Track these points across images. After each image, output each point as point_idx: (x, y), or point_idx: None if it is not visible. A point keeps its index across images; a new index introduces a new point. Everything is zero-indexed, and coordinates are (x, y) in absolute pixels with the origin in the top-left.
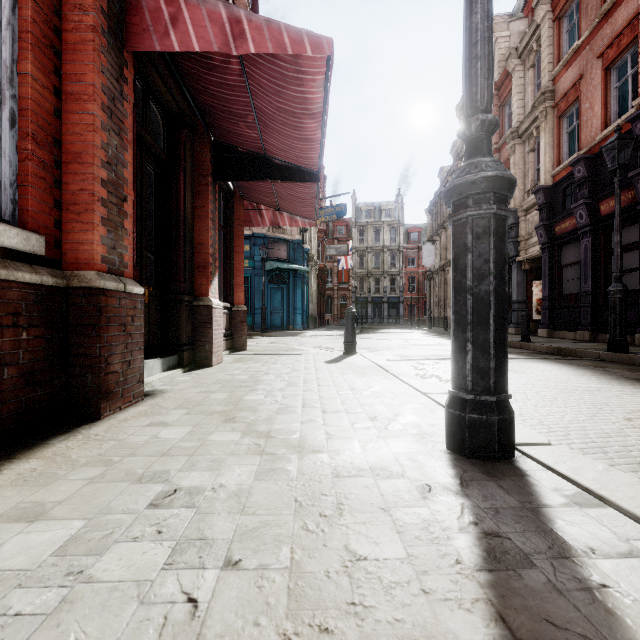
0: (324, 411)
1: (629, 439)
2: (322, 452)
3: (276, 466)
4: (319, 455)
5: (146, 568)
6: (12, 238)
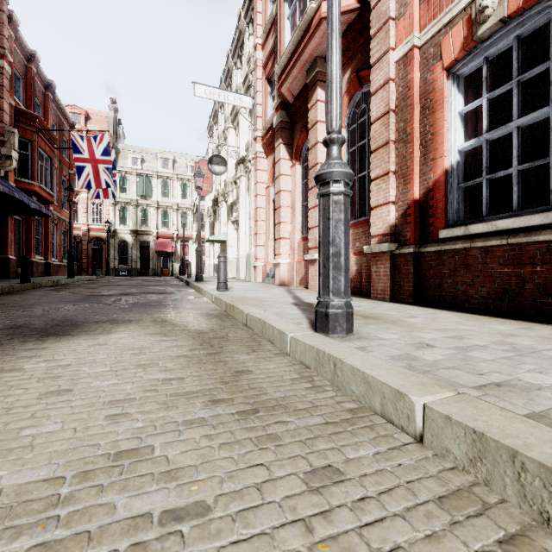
0: (483, 346)
1: (185, 388)
2: (403, 326)
3: (407, 322)
4: (401, 325)
5: (385, 312)
6: (536, 220)
